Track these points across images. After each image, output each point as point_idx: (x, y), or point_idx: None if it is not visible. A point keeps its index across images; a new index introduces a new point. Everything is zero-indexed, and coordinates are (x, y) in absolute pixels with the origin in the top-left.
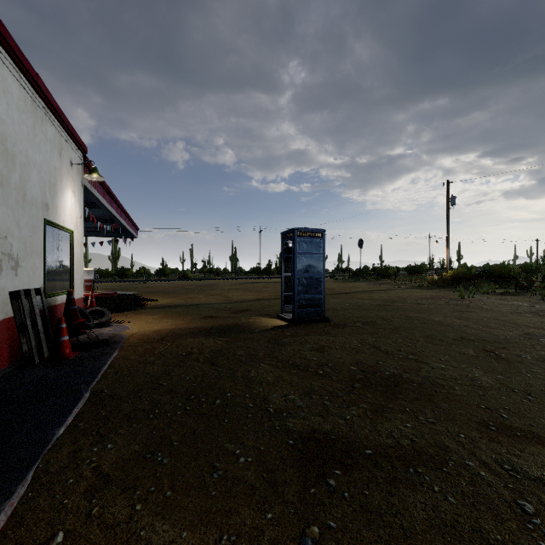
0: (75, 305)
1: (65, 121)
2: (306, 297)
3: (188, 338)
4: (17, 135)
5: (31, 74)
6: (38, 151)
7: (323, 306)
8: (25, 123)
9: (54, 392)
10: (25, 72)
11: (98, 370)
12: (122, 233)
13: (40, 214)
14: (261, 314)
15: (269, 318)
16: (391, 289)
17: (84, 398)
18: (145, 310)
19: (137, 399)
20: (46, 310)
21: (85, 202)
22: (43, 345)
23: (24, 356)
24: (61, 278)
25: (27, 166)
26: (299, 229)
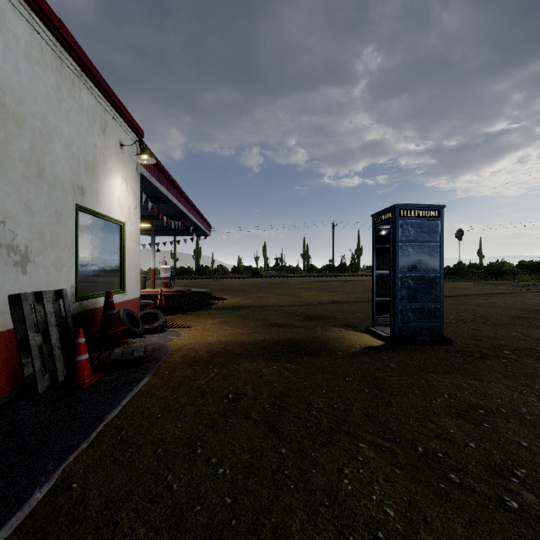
0: (113, 309)
1: (108, 92)
2: (414, 306)
3: (243, 362)
4: (26, 92)
5: (49, 16)
6: (66, 120)
7: (440, 320)
8: (41, 80)
9: (2, 472)
10: (39, 12)
11: (99, 420)
12: (193, 230)
13: (69, 198)
14: (342, 324)
15: (354, 331)
16: (516, 292)
17: (28, 505)
18: (208, 311)
19: (105, 537)
20: (69, 317)
21: (153, 197)
22: (58, 364)
23: (25, 382)
24: (107, 277)
25: (46, 135)
26: (402, 206)
